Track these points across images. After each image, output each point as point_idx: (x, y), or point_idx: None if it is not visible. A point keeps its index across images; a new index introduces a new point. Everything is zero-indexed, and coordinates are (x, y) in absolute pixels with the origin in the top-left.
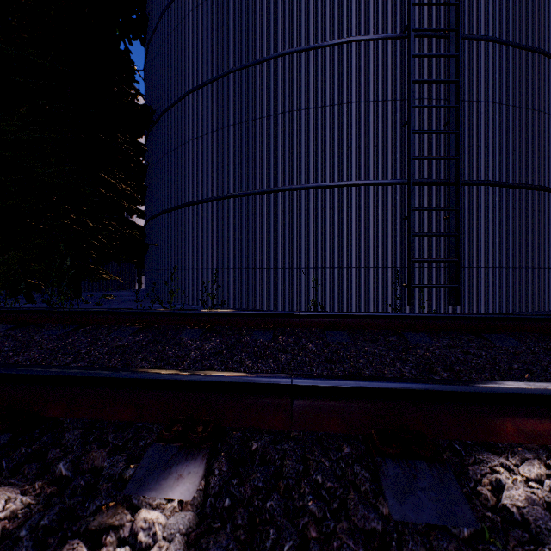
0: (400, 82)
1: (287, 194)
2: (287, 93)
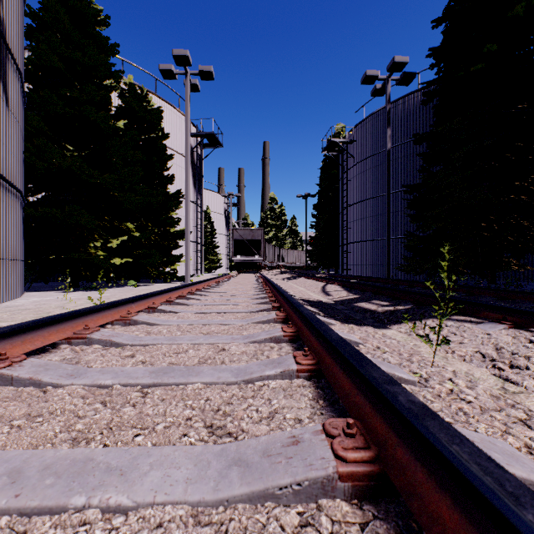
0: None
1: None
2: None
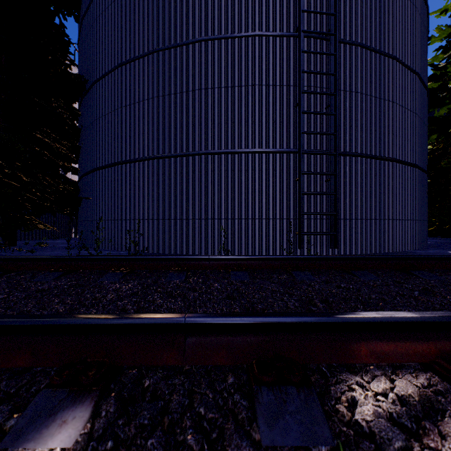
0: (293, 71)
1: (203, 157)
2: (203, 73)
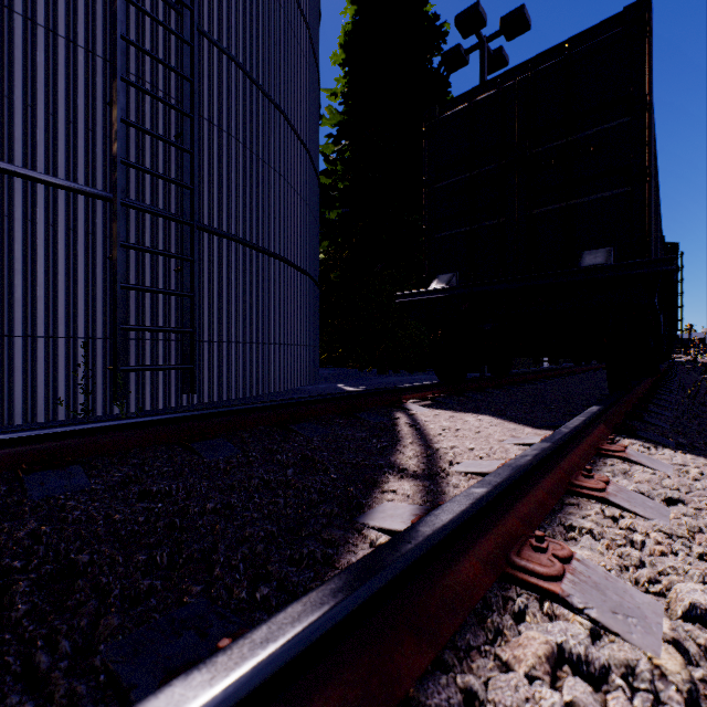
0: (104, 28)
1: None
2: None
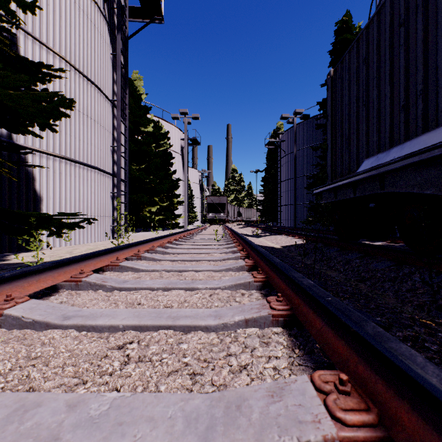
0: None
1: None
2: None
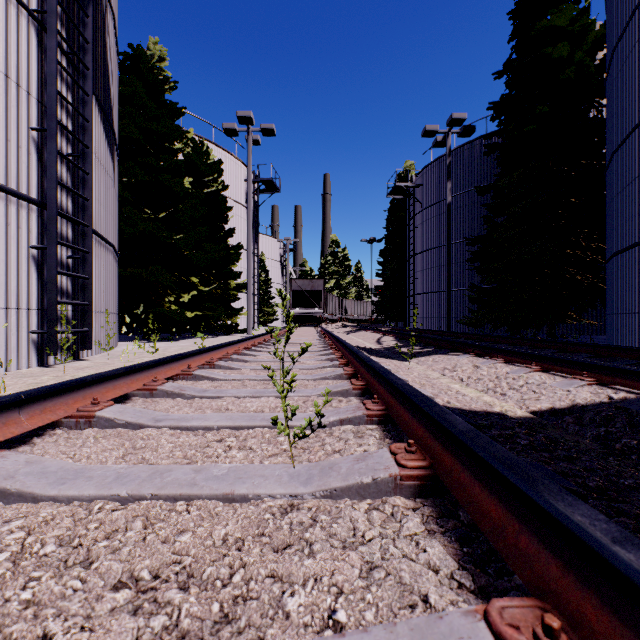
0: None
1: None
2: None
